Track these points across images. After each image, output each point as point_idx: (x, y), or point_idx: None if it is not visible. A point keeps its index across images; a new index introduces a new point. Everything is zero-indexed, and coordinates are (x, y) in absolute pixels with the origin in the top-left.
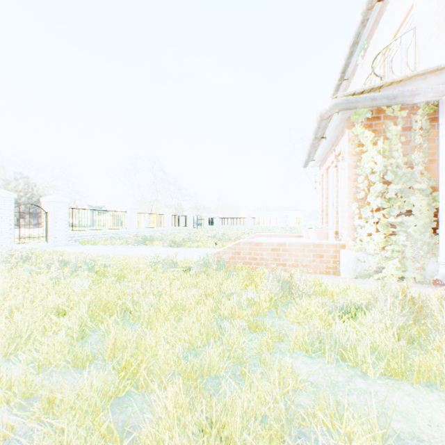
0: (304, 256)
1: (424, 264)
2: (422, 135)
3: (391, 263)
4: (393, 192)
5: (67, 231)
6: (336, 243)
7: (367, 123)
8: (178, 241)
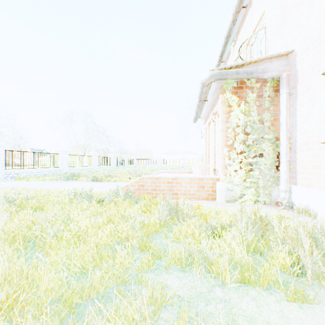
0: (191, 187)
1: (271, 191)
2: (269, 101)
3: (250, 191)
4: (251, 140)
5: (3, 169)
6: (214, 177)
7: (234, 91)
8: (99, 177)
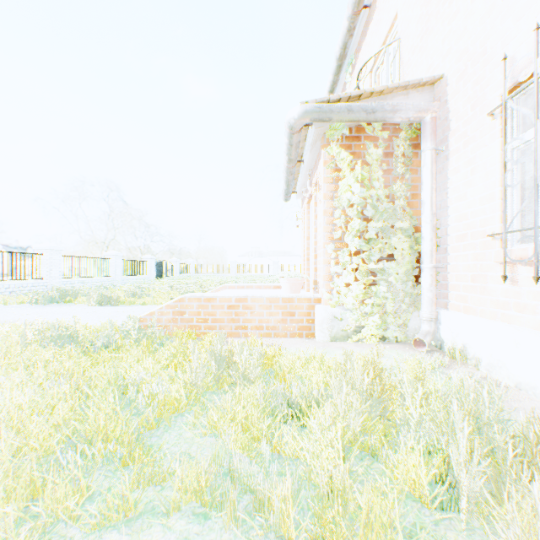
0: (272, 315)
1: (407, 320)
2: (405, 163)
3: (372, 321)
4: (373, 231)
5: None
6: (311, 296)
7: (346, 143)
8: (114, 296)
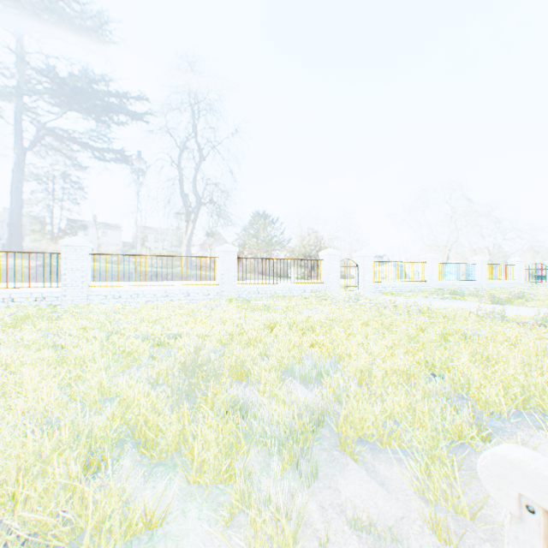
0: None
1: None
2: None
3: None
4: None
5: (372, 282)
6: None
7: None
8: (501, 297)
